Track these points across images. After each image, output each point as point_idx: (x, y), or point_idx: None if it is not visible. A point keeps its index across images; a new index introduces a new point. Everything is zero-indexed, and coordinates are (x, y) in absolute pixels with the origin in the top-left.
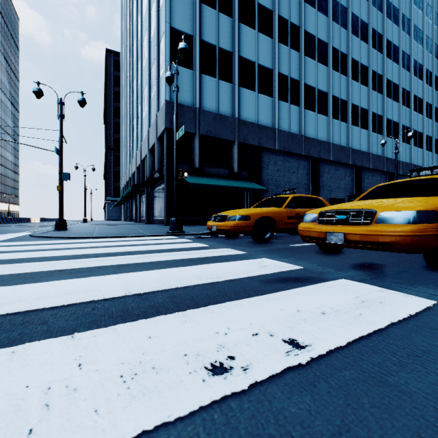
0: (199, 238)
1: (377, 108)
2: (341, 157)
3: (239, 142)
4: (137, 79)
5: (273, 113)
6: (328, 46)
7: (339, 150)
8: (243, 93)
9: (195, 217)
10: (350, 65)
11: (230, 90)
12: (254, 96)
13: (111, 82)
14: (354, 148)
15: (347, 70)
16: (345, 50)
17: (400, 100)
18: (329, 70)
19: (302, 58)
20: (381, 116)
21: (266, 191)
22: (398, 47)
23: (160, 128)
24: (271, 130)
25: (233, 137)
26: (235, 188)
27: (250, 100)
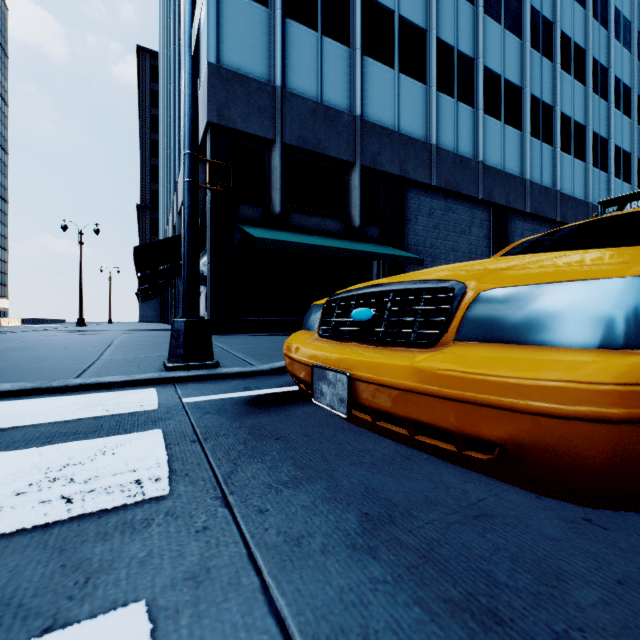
0: (248, 413)
1: (599, 125)
2: (544, 207)
3: (362, 165)
4: (175, 69)
5: (427, 114)
6: (523, 3)
7: (541, 194)
8: (372, 69)
9: (274, 317)
10: (558, 41)
11: (346, 60)
12: (391, 77)
13: (147, 100)
14: (563, 192)
15: (553, 51)
16: (550, 15)
17: (633, 115)
18: (524, 46)
19: (478, 16)
20: (605, 140)
21: (421, 263)
22: (631, 23)
23: (200, 129)
24: (423, 147)
25: (352, 155)
26: (359, 254)
27: (385, 86)
